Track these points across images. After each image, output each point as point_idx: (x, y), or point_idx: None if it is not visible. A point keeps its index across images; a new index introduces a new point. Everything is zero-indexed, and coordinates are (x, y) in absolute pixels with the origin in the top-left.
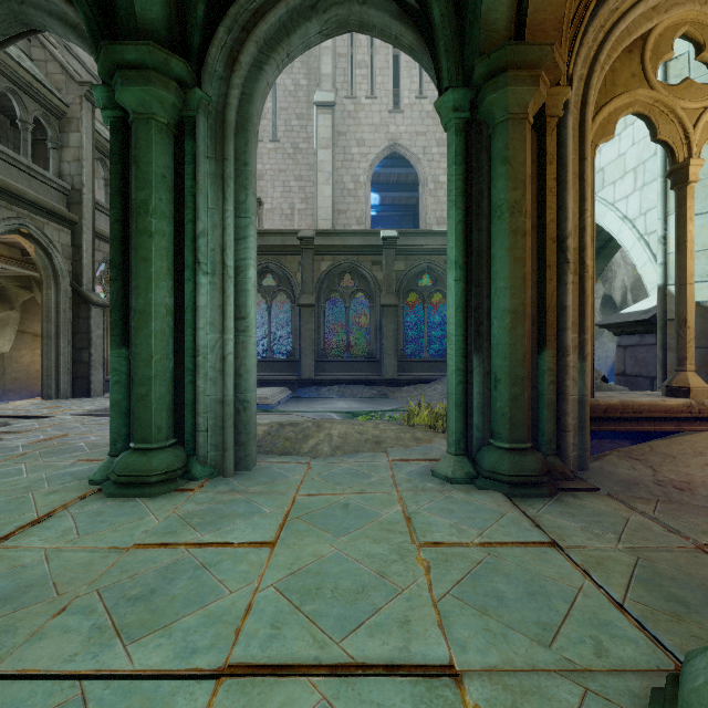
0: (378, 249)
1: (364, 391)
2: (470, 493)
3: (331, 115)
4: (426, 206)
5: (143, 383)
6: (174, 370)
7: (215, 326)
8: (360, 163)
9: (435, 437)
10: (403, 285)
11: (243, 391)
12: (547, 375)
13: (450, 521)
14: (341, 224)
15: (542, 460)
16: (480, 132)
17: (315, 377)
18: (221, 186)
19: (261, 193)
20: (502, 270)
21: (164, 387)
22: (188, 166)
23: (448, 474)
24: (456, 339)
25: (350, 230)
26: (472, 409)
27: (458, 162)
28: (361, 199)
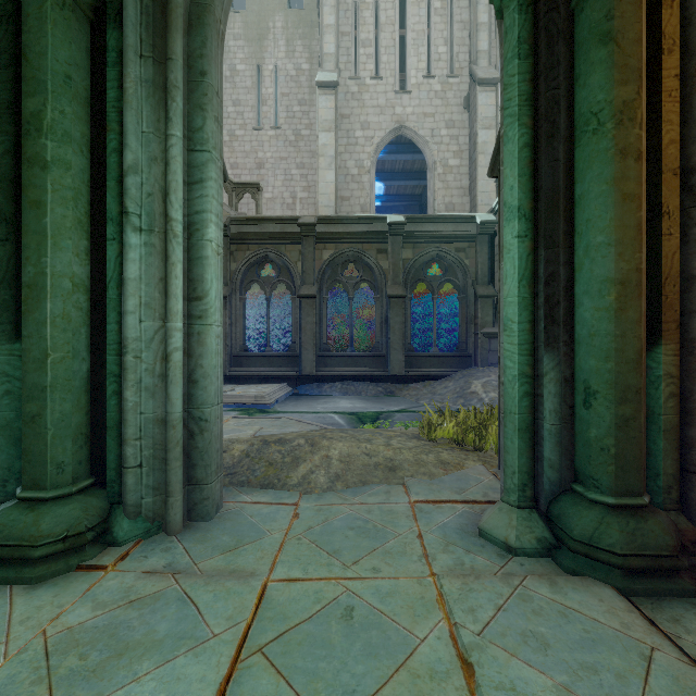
0: (384, 236)
1: (369, 388)
2: (559, 588)
3: (334, 96)
4: (434, 191)
5: (33, 396)
6: (93, 374)
7: (152, 309)
8: (364, 147)
9: (467, 459)
10: (410, 275)
11: (199, 404)
12: (663, 384)
13: (553, 680)
14: (344, 211)
15: (672, 527)
16: (556, 8)
17: (317, 373)
18: (164, 101)
19: (262, 181)
20: (601, 216)
21: (68, 402)
22: (112, 68)
23: (509, 539)
24: (519, 327)
25: (353, 216)
26: (538, 434)
27: (522, 53)
28: (365, 185)
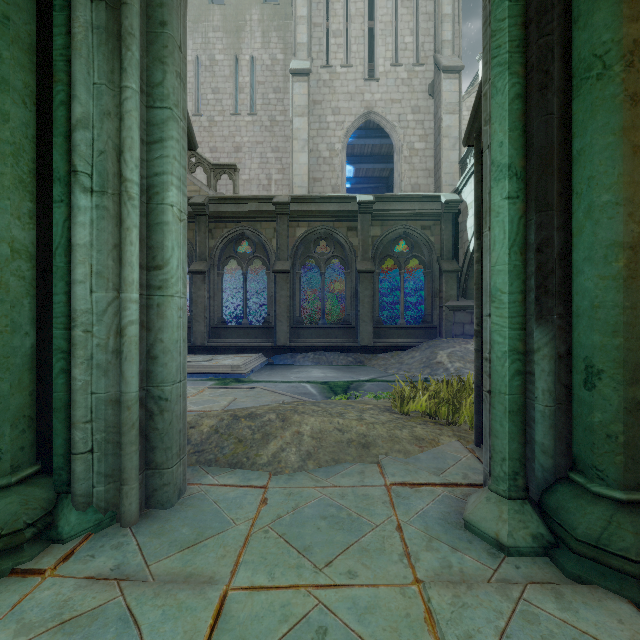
0: (354, 214)
1: (340, 358)
2: (567, 602)
3: (306, 83)
4: (401, 173)
5: None
6: (41, 349)
7: (105, 279)
8: (335, 131)
9: (441, 435)
10: (379, 251)
11: (159, 382)
12: None
13: None
14: (316, 191)
15: None
16: None
17: (290, 344)
18: (118, 50)
19: (239, 164)
20: (607, 171)
21: (7, 382)
22: (59, 12)
23: (501, 535)
24: (510, 298)
25: (325, 195)
26: (527, 414)
27: None
28: (336, 167)
